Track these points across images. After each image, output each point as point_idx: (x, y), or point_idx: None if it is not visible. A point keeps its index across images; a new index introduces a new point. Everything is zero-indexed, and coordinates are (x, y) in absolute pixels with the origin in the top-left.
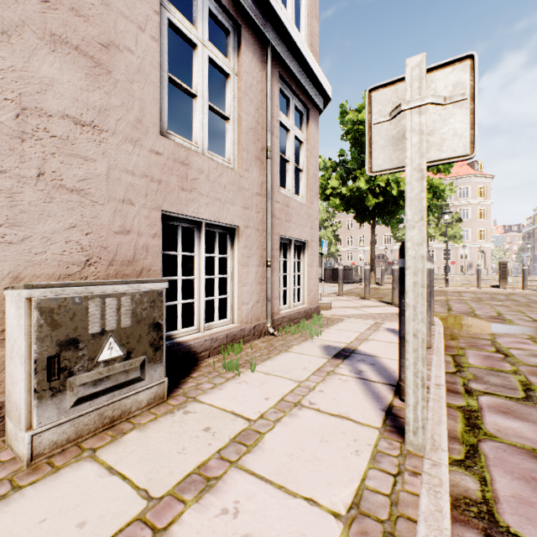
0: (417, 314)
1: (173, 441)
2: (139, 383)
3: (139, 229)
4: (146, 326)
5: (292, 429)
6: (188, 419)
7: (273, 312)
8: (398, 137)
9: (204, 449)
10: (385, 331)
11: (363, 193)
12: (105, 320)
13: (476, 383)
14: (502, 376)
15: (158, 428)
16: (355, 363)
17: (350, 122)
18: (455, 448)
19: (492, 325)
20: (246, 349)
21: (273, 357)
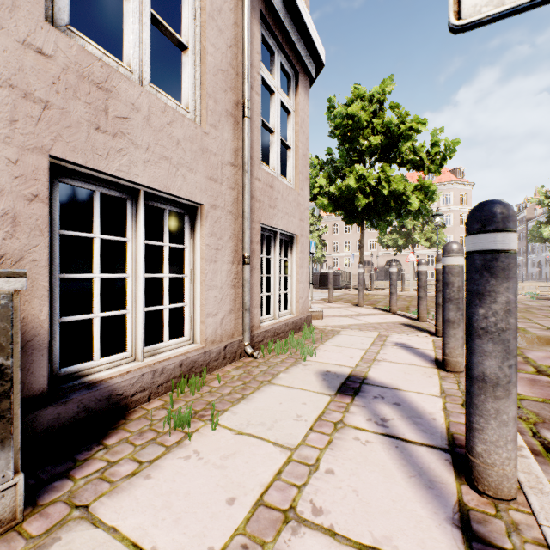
0: None
1: None
2: None
3: None
4: None
5: None
6: None
7: (252, 325)
8: None
9: None
10: (395, 347)
11: (353, 192)
12: None
13: (549, 431)
14: None
15: None
16: (372, 403)
17: (339, 115)
18: None
19: None
20: (211, 381)
21: (250, 396)
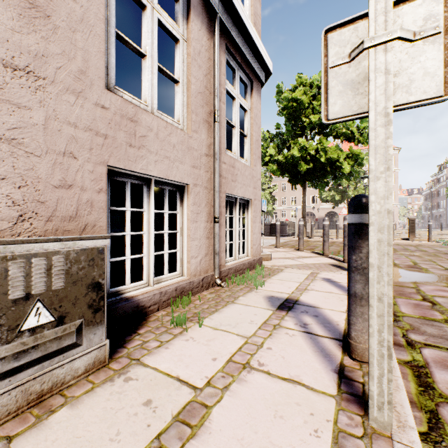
0: (382, 275)
1: (106, 422)
2: (75, 349)
3: (83, 184)
4: (83, 287)
5: (242, 400)
6: (128, 389)
7: (220, 264)
8: (358, 80)
9: (141, 433)
10: (322, 281)
11: (296, 160)
12: (30, 283)
13: (414, 334)
14: (436, 325)
15: (92, 402)
16: (299, 315)
17: (285, 99)
18: (415, 416)
19: (412, 273)
20: (194, 301)
21: (221, 310)
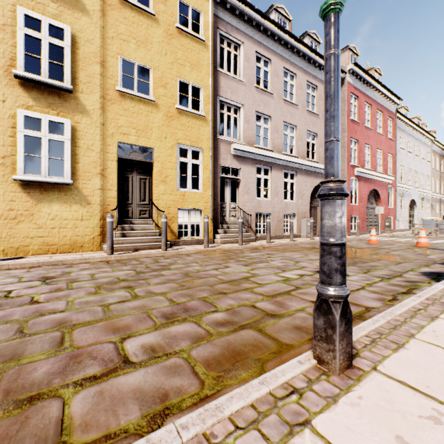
0: None
1: None
2: None
3: None
4: None
5: None
6: None
7: None
8: None
9: None
10: None
11: None
12: None
13: None
14: None
15: None
16: None
17: None
18: None
19: None
20: None
21: None
